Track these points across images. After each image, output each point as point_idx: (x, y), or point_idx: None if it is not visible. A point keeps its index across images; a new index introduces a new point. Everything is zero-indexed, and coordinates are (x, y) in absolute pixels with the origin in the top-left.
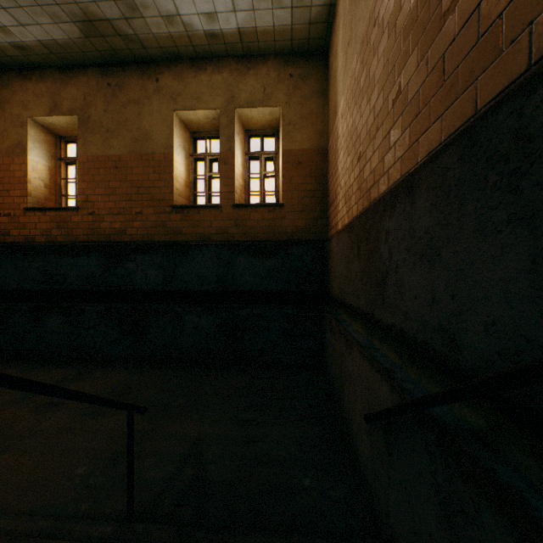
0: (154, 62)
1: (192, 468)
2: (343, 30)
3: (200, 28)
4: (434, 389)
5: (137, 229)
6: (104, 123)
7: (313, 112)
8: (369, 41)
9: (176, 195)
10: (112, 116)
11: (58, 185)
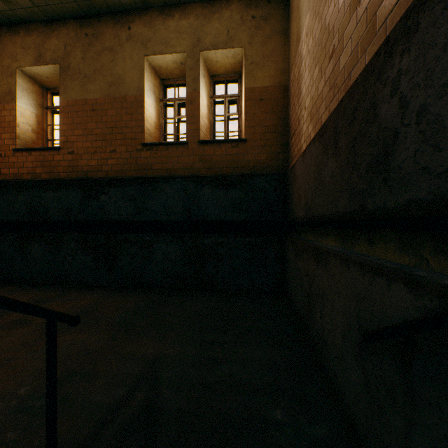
0: (127, 12)
1: (144, 392)
2: None
3: None
4: None
5: (111, 166)
6: (82, 70)
7: (274, 51)
8: None
9: (146, 134)
10: (89, 63)
11: (44, 131)
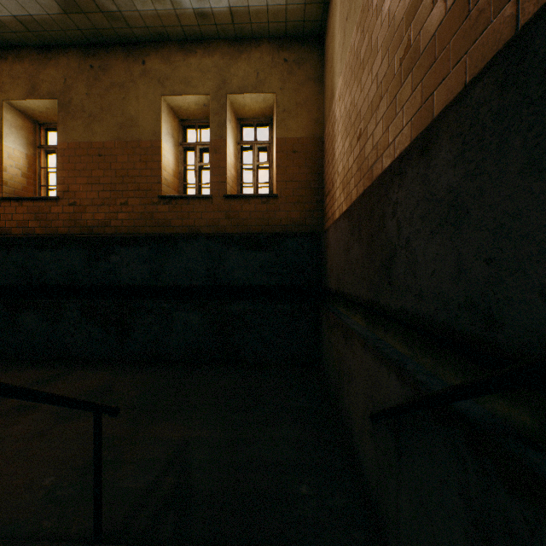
0: (141, 43)
1: (175, 476)
2: (340, 6)
3: (189, 6)
4: (455, 380)
5: (122, 221)
6: (87, 108)
7: (308, 99)
8: (371, 5)
9: (163, 185)
10: (95, 100)
11: (37, 174)
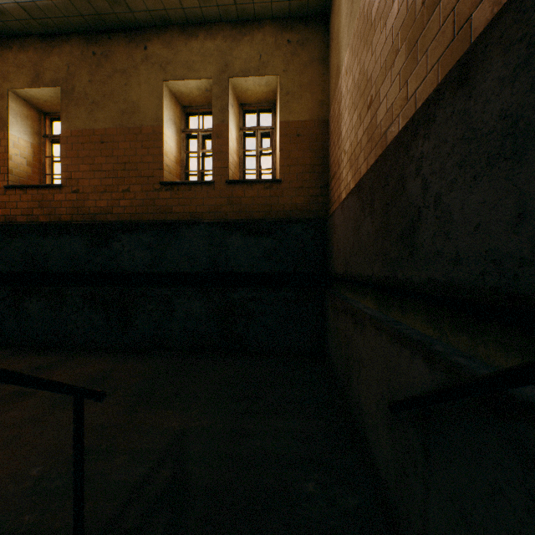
0: (142, 29)
1: (170, 469)
2: None
3: None
4: (506, 361)
5: (124, 208)
6: (89, 95)
7: (313, 81)
8: None
9: (165, 172)
10: (97, 87)
11: (42, 164)
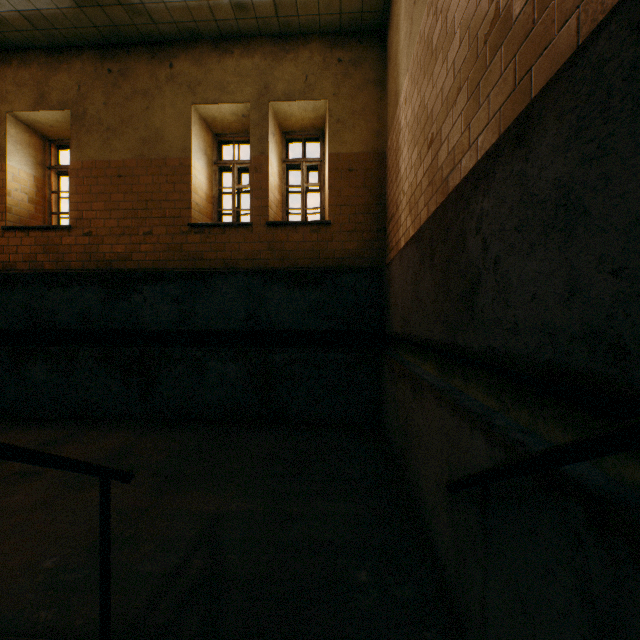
0: (167, 43)
1: (204, 558)
2: None
3: None
4: (563, 437)
5: (146, 254)
6: (104, 120)
7: (367, 106)
8: None
9: (194, 211)
10: (114, 111)
11: (47, 200)
